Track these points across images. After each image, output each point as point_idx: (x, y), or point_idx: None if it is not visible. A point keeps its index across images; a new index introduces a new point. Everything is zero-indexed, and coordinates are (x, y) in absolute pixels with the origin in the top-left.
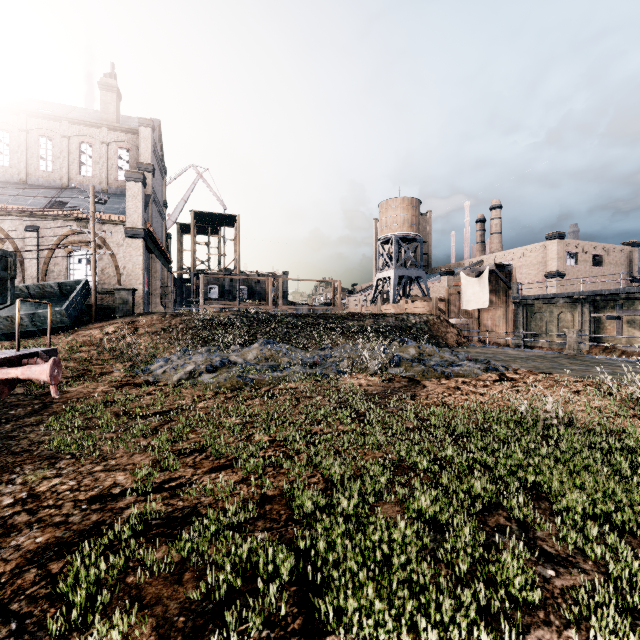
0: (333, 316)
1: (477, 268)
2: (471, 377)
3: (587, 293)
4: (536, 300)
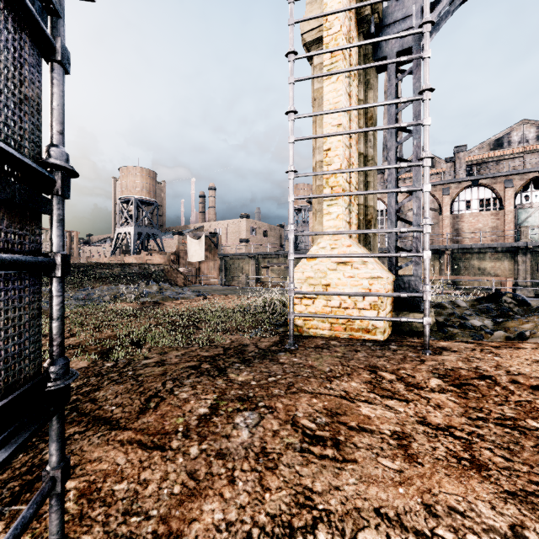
0: (83, 265)
1: (198, 233)
2: (189, 299)
3: (255, 254)
4: (232, 257)
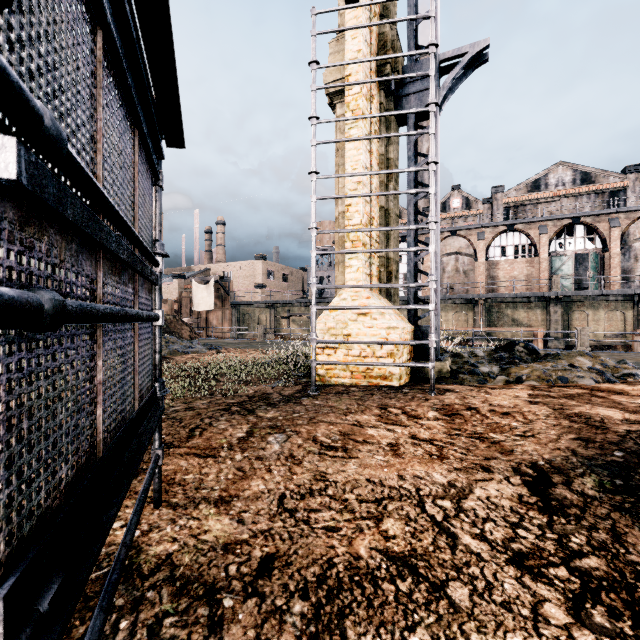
0: None
1: (205, 277)
2: (201, 353)
3: (273, 302)
4: (246, 305)
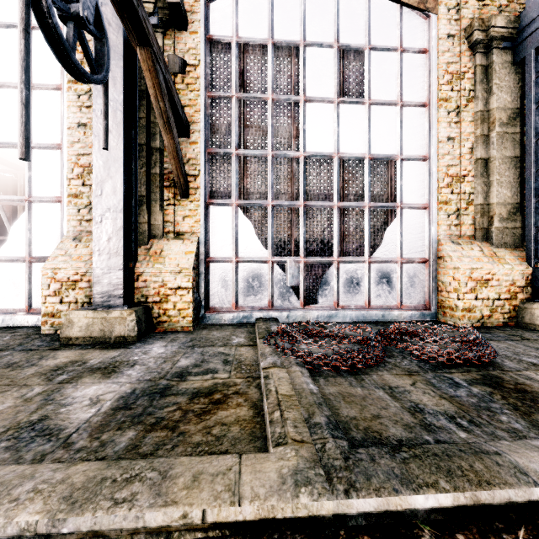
0: None
1: None
2: None
3: None
4: None
